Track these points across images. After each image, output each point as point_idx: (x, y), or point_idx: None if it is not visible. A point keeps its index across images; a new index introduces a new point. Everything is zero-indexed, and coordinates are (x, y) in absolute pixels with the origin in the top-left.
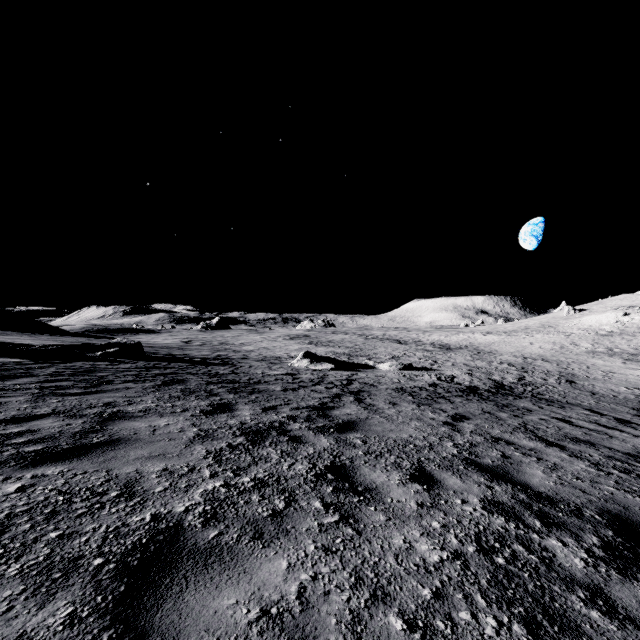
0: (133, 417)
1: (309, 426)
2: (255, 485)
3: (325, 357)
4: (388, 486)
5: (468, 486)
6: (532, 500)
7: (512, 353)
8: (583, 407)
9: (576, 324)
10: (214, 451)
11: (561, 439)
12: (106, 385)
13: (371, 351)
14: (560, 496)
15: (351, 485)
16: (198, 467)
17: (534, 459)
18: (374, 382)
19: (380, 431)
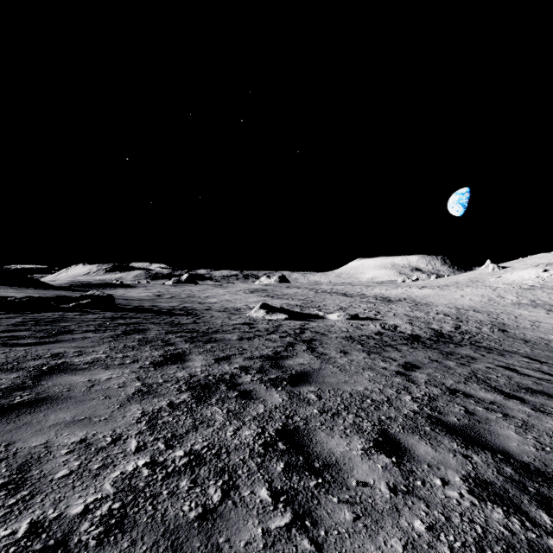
0: (75, 370)
1: (261, 378)
2: (188, 463)
3: (280, 308)
4: (350, 459)
5: (442, 456)
6: (522, 476)
7: (446, 305)
8: (521, 354)
9: (501, 279)
10: (151, 412)
11: (516, 390)
12: (64, 335)
13: (321, 303)
14: (551, 468)
15: (306, 459)
16: (125, 436)
17: (500, 415)
18: (325, 331)
19: (334, 383)
